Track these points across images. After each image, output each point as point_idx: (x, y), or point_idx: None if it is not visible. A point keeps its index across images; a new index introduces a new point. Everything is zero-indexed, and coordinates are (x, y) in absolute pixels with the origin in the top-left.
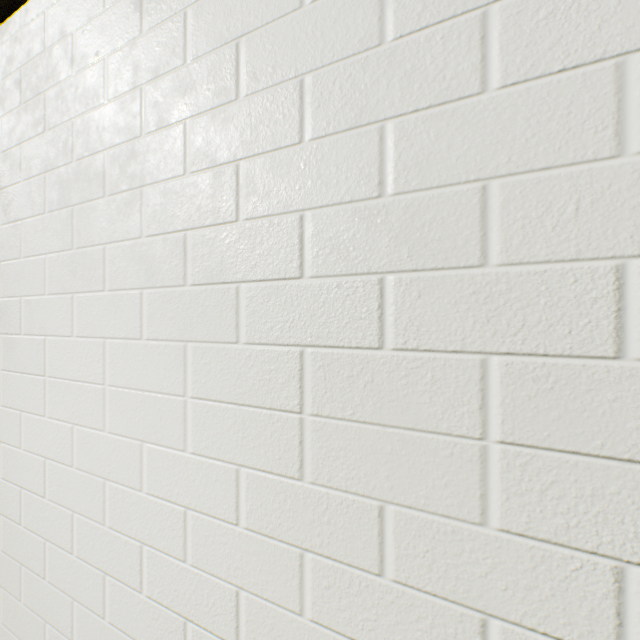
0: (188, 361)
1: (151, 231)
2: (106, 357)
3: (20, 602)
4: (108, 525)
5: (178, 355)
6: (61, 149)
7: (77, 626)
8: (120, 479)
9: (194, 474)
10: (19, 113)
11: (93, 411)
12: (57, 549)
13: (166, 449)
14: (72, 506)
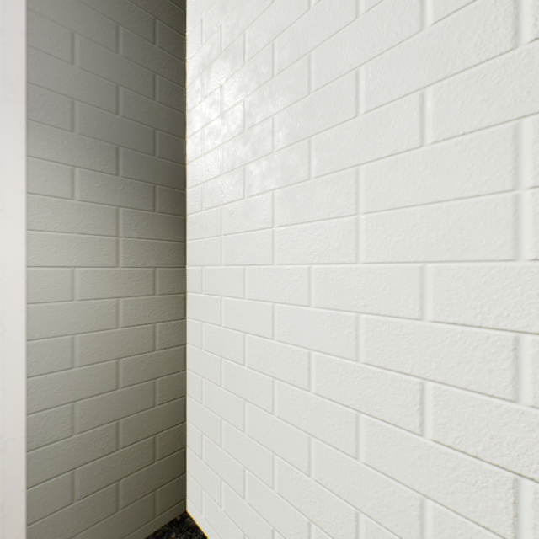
0: (522, 143)
1: (440, 14)
2: (359, 185)
3: (243, 433)
4: (362, 361)
5: (498, 142)
6: (293, 6)
7: (315, 462)
8: (382, 310)
9: (537, 287)
10: (242, 6)
11: (339, 246)
12: (288, 386)
13: (471, 264)
14: (308, 345)
